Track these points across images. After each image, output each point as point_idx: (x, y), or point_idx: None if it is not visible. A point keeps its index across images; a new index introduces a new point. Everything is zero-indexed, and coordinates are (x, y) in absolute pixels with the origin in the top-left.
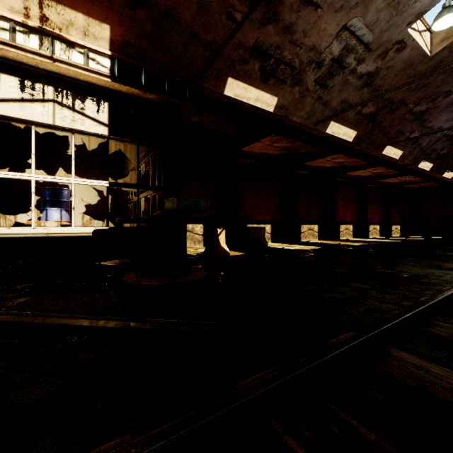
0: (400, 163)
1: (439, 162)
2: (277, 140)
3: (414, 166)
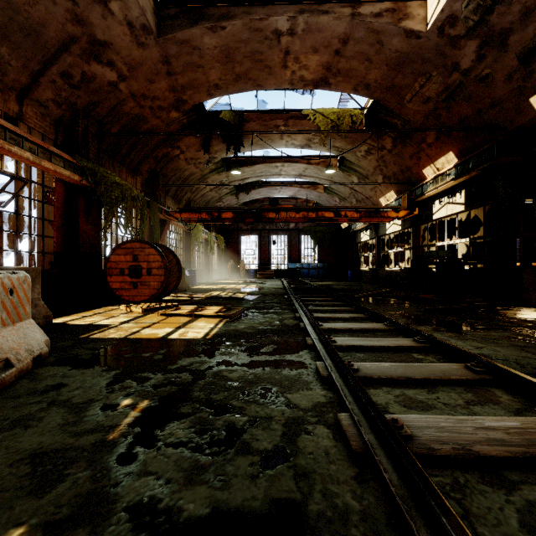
0: None
1: None
2: None
3: None
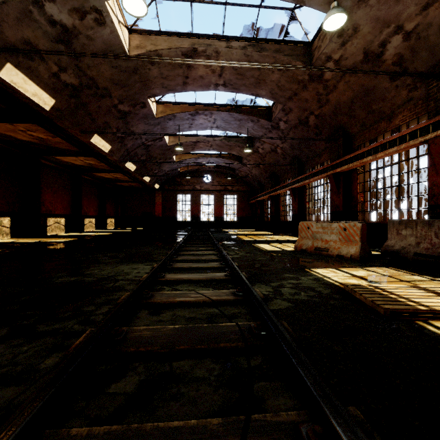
0: (110, 158)
1: (140, 166)
2: None
3: (122, 164)
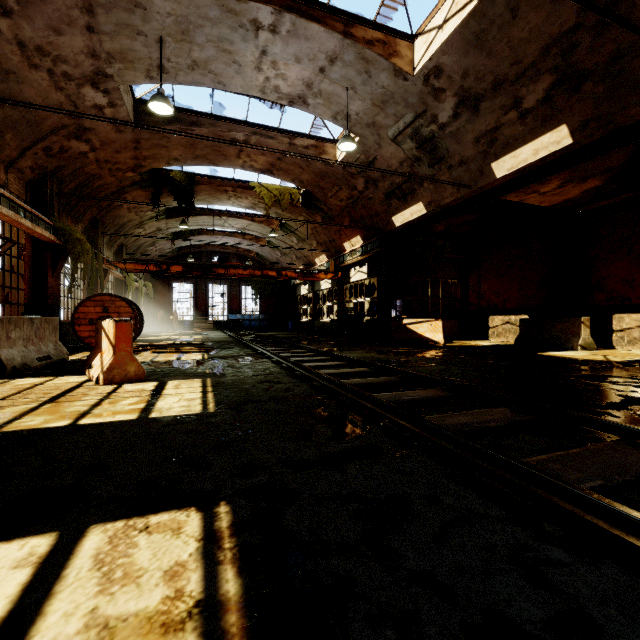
0: None
1: None
2: (525, 191)
3: None
